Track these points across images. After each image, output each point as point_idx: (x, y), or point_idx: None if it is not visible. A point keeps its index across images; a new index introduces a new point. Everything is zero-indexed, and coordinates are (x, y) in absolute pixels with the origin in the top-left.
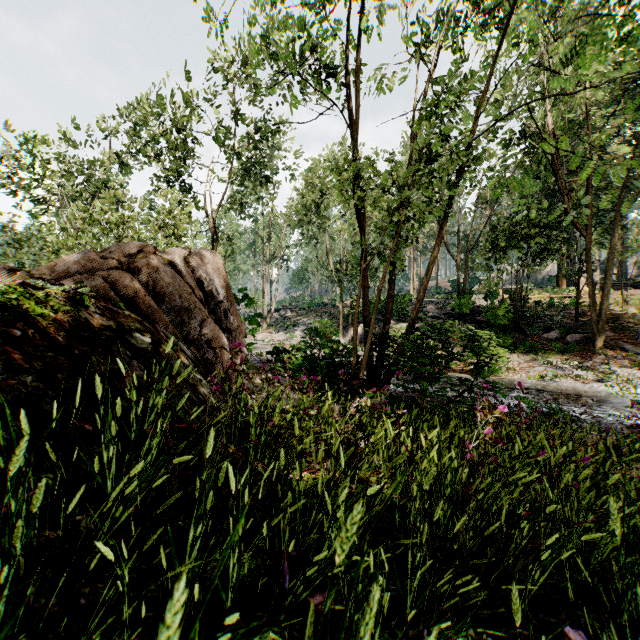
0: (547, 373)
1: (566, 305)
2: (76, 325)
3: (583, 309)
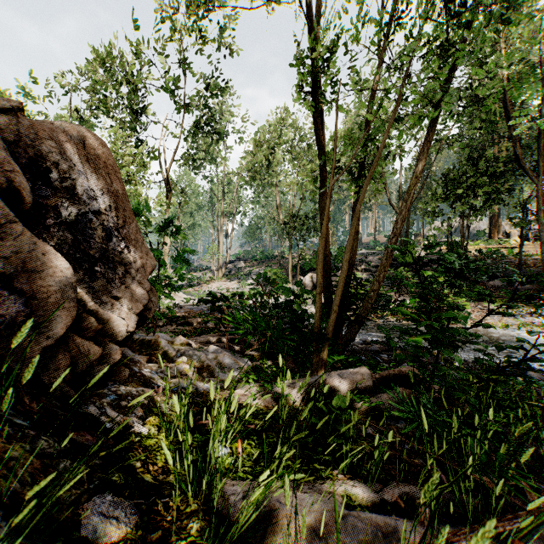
0: (506, 321)
1: (504, 254)
2: None
3: (521, 258)
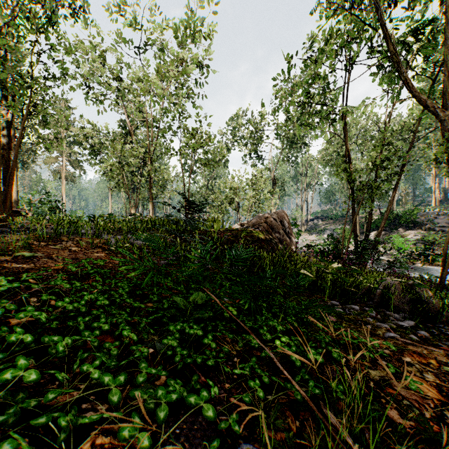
0: None
1: None
2: (266, 238)
3: None
